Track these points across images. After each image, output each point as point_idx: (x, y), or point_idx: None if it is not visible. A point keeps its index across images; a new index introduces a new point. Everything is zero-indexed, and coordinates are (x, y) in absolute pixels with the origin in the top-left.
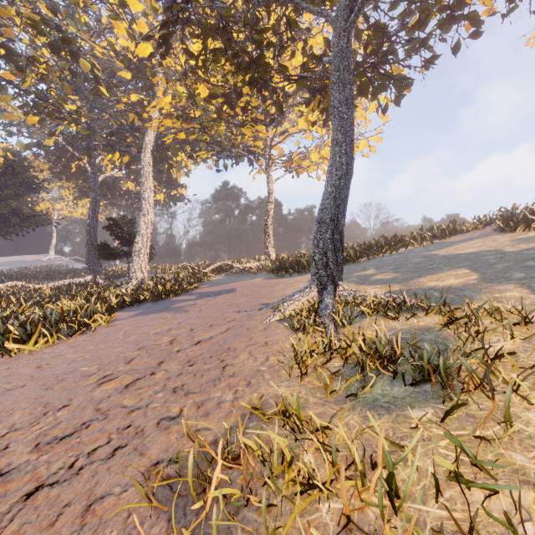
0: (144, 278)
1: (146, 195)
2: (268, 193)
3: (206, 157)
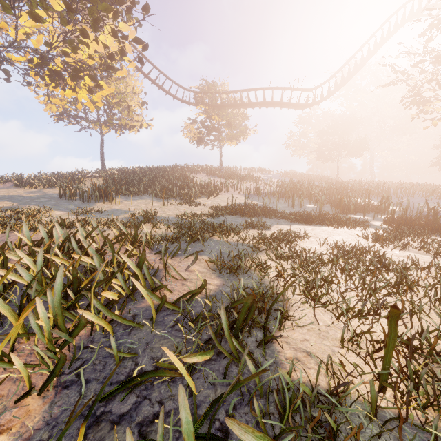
0: None
1: None
2: None
3: None
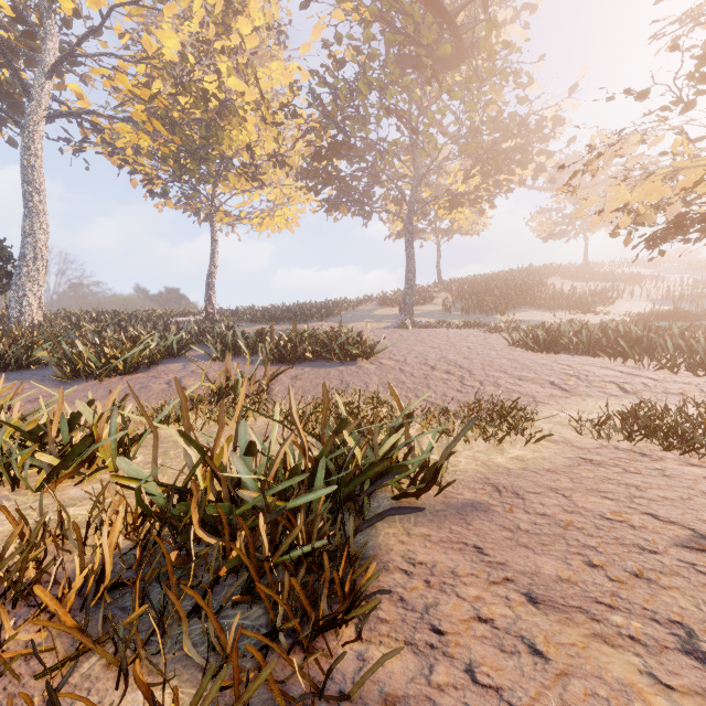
0: (42, 321)
1: (39, 185)
2: (215, 240)
3: (83, 150)
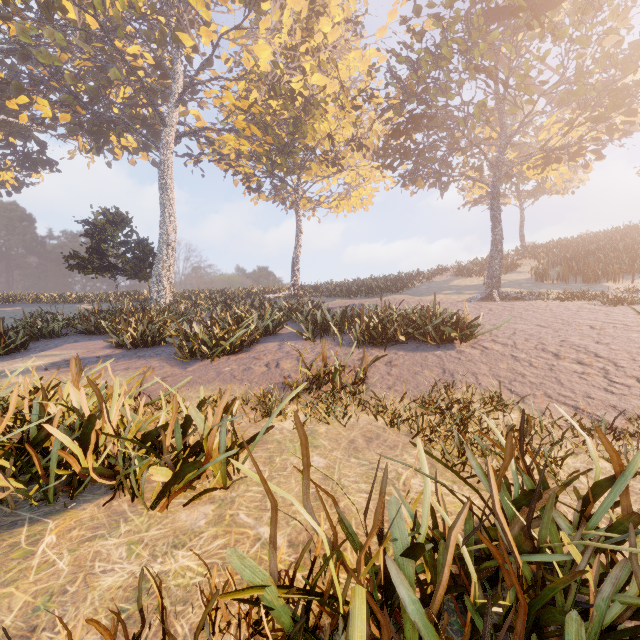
0: (172, 301)
1: (170, 193)
2: (299, 225)
3: (200, 161)
